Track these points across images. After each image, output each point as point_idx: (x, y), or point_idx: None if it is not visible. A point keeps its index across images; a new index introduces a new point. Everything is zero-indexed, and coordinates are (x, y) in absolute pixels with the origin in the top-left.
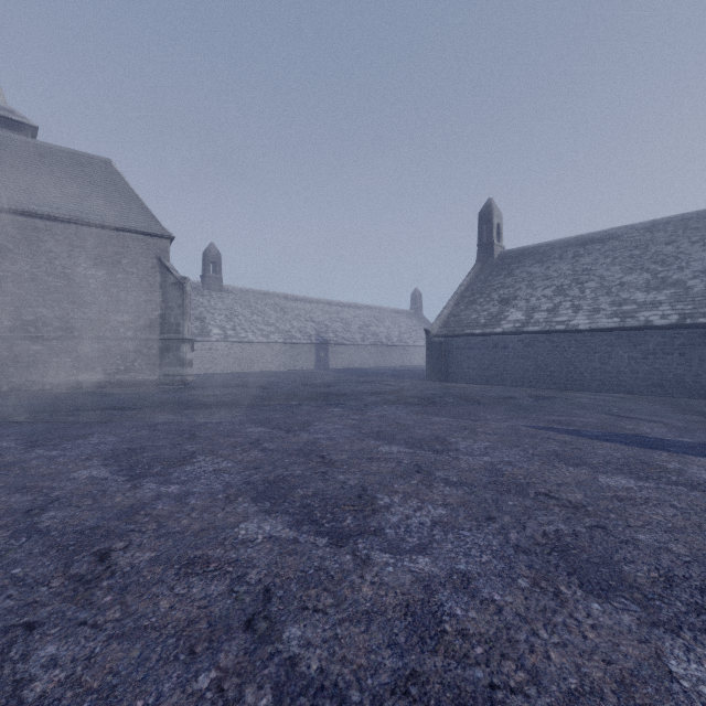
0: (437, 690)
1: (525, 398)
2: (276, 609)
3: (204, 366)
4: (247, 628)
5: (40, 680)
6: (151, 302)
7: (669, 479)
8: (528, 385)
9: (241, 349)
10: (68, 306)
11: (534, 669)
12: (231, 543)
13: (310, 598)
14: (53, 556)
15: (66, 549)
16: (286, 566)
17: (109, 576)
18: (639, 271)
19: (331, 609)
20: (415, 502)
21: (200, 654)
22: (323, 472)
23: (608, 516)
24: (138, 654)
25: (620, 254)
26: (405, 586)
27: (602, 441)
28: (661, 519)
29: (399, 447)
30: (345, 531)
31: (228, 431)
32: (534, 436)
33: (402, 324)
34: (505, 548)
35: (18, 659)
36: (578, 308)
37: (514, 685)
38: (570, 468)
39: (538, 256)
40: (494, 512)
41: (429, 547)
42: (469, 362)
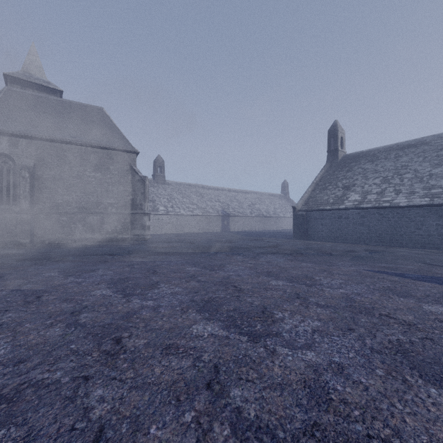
0: (332, 435)
1: (362, 252)
2: (223, 378)
3: (155, 229)
4: (208, 388)
5: (97, 408)
6: (126, 191)
7: None
8: (363, 243)
9: (176, 219)
10: (80, 194)
11: (396, 427)
12: (189, 337)
13: (243, 373)
14: (90, 339)
15: (97, 336)
16: (224, 352)
17: (123, 352)
18: None
19: (257, 380)
20: (299, 317)
21: (183, 401)
22: (237, 296)
23: (433, 332)
24: (148, 398)
25: (429, 154)
26: (301, 369)
27: (422, 281)
28: None
29: (283, 281)
30: (257, 333)
31: (175, 269)
32: (372, 276)
33: (275, 203)
34: (364, 349)
35: (83, 396)
36: (399, 191)
37: (384, 437)
38: (401, 298)
39: (370, 157)
40: (353, 325)
41: (313, 346)
42: (322, 227)
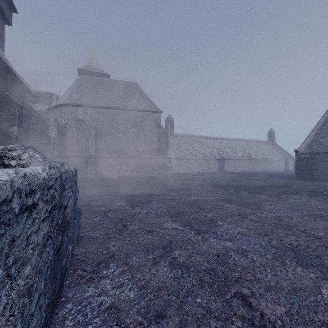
0: None
1: None
2: None
3: None
4: None
5: None
6: (153, 141)
7: None
8: None
9: (183, 162)
10: (124, 144)
11: None
12: None
13: None
14: (210, 291)
15: (213, 286)
16: None
17: (272, 327)
18: None
19: None
20: None
21: None
22: (324, 246)
23: None
24: None
25: None
26: None
27: None
28: None
29: None
30: None
31: (216, 206)
32: None
33: (263, 148)
34: None
35: None
36: None
37: None
38: None
39: None
40: None
41: None
42: None
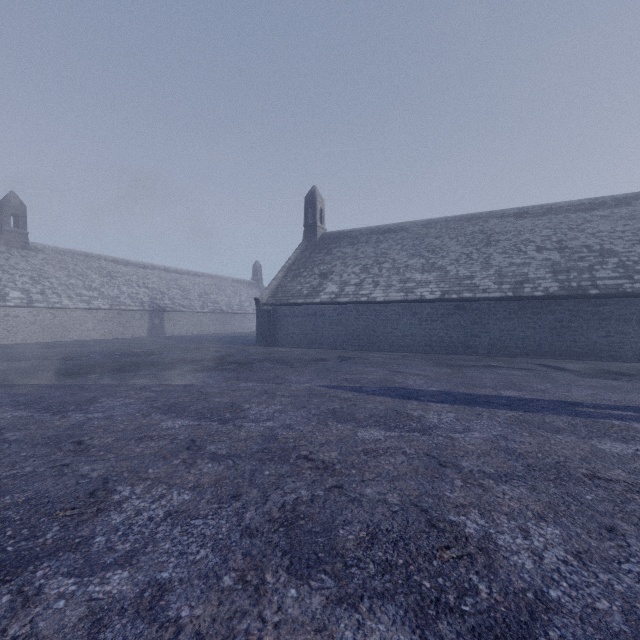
0: None
1: (333, 360)
2: None
3: None
4: None
5: None
6: None
7: (410, 426)
8: (341, 348)
9: (51, 315)
10: None
11: None
12: None
13: None
14: None
15: None
16: None
17: None
18: (418, 257)
19: None
20: (161, 489)
21: None
22: (65, 465)
23: (349, 473)
24: None
25: (407, 243)
26: (64, 630)
27: (375, 396)
28: (391, 468)
29: (186, 420)
30: (33, 552)
31: None
32: (324, 395)
33: (243, 293)
34: (232, 534)
35: None
36: (377, 284)
37: None
38: (340, 425)
39: (351, 239)
40: (245, 487)
41: (140, 553)
42: (294, 328)
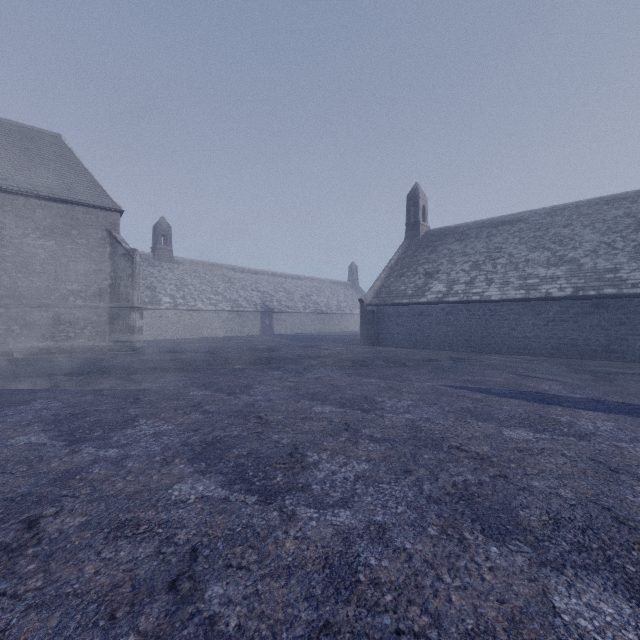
0: (347, 639)
1: (445, 361)
2: (201, 568)
3: (155, 333)
4: (171, 589)
5: None
6: (101, 272)
7: (561, 431)
8: (449, 349)
9: (190, 316)
10: (16, 275)
11: (437, 612)
12: (163, 504)
13: (235, 556)
14: None
15: None
16: (215, 525)
17: (36, 543)
18: (541, 250)
19: (254, 565)
20: (341, 458)
21: (120, 619)
22: (259, 432)
23: (509, 466)
24: (56, 623)
25: (526, 235)
26: (326, 539)
27: (508, 398)
28: (553, 467)
29: (331, 407)
30: (275, 488)
31: (172, 395)
32: (451, 394)
33: (340, 294)
34: (419, 499)
35: None
36: (491, 281)
37: (418, 629)
38: (480, 423)
39: (458, 235)
40: (412, 465)
41: (351, 501)
42: (398, 328)
